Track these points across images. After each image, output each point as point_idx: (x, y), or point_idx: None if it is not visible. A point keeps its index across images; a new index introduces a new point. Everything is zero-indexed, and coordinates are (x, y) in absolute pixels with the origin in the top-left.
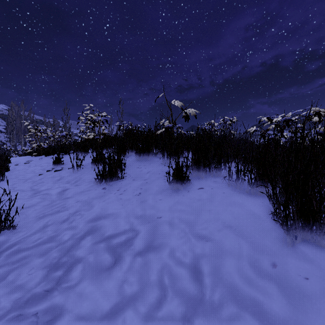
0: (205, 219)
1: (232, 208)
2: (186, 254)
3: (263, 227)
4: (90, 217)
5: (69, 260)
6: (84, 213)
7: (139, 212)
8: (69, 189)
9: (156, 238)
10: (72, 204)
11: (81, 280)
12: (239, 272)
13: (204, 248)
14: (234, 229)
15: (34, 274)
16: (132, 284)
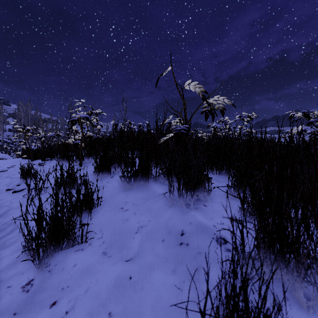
0: None
1: None
2: None
3: None
4: None
5: None
6: None
7: None
8: None
9: None
10: None
11: None
12: None
13: None
14: None
15: None
16: None
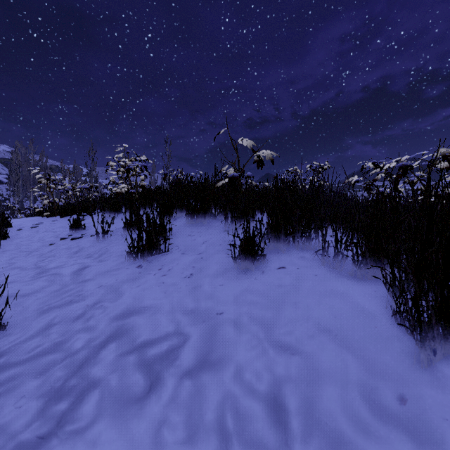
0: (289, 318)
1: (330, 300)
2: (261, 376)
3: (380, 332)
4: (116, 311)
5: (80, 384)
6: (108, 304)
7: (189, 303)
8: (90, 267)
9: (215, 348)
10: (92, 290)
11: (96, 418)
12: (346, 410)
13: (288, 366)
14: (334, 335)
15: (24, 407)
16: (176, 427)
